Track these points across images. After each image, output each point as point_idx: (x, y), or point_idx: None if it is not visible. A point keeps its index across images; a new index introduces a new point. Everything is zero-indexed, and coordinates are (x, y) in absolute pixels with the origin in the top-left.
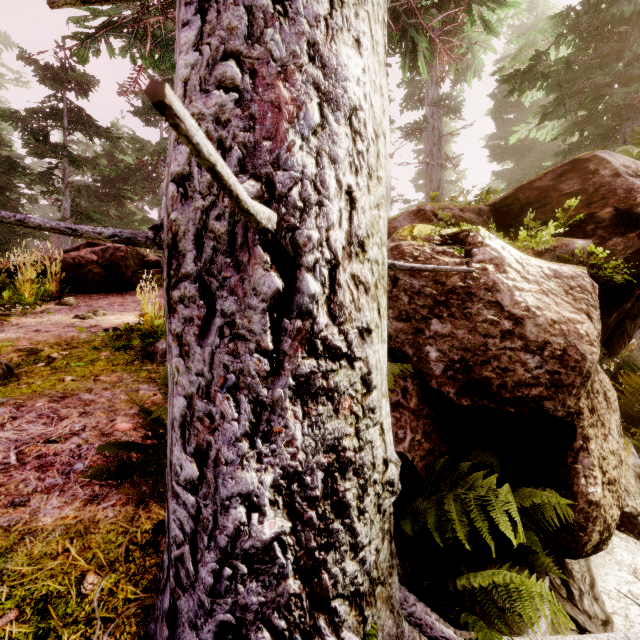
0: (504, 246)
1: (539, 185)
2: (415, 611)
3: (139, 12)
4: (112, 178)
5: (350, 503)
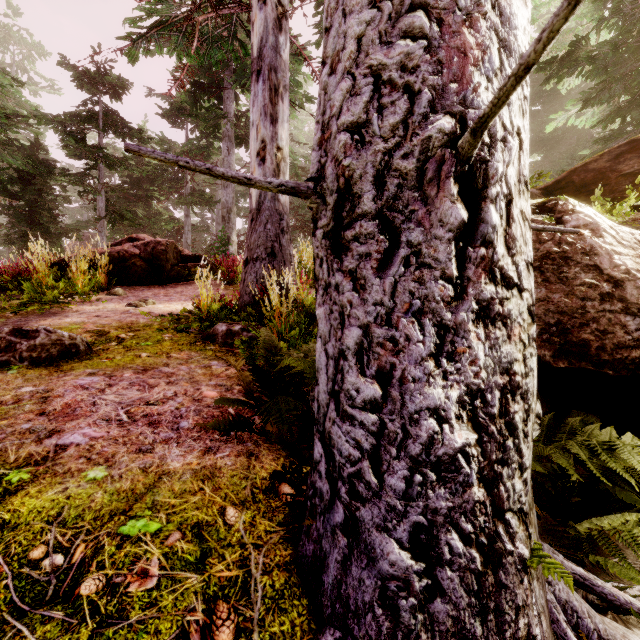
0: (595, 213)
1: (595, 167)
2: (543, 550)
3: (191, 10)
4: (139, 179)
5: (517, 425)
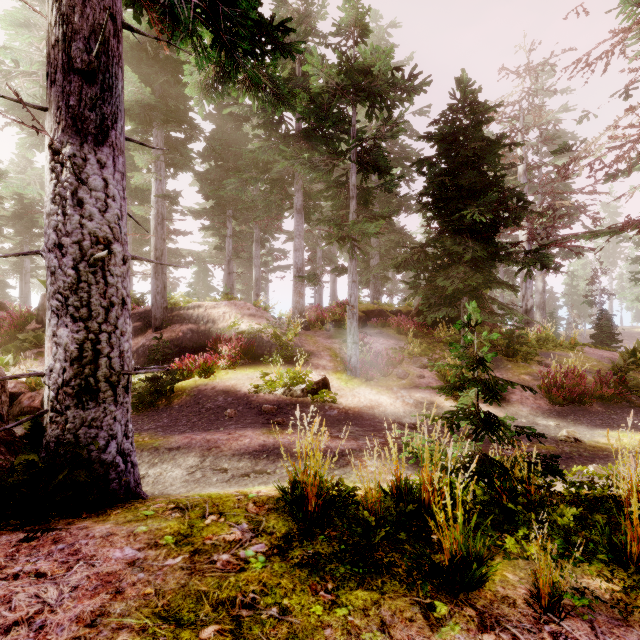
0: None
1: None
2: None
3: None
4: None
5: None
